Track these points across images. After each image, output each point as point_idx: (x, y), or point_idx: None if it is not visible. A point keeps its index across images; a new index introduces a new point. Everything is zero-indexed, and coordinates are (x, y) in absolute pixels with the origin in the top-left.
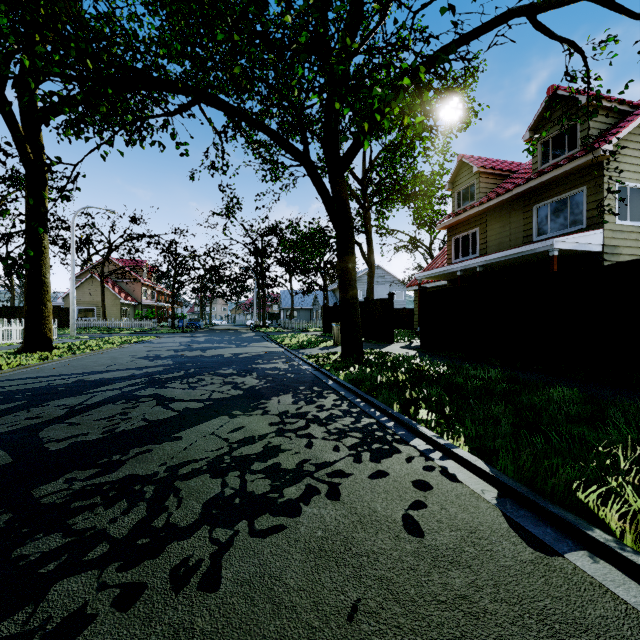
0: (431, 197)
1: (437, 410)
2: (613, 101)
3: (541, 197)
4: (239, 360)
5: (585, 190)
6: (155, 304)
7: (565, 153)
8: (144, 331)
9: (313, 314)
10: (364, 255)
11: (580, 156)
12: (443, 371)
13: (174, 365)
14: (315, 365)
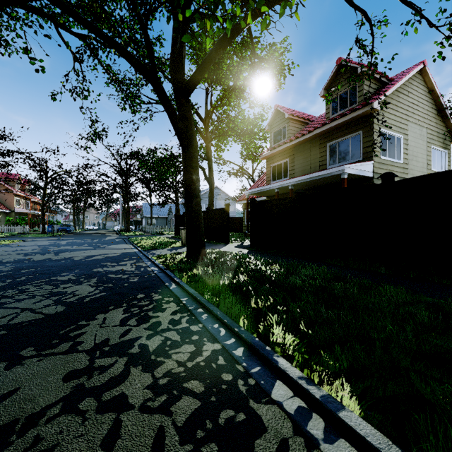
0: (256, 134)
1: (288, 323)
2: (378, 73)
3: (332, 137)
4: (87, 263)
5: (361, 133)
6: (28, 212)
7: (348, 107)
8: (13, 235)
9: (168, 221)
10: (206, 176)
11: (358, 109)
12: (278, 270)
13: (6, 272)
14: (161, 266)
